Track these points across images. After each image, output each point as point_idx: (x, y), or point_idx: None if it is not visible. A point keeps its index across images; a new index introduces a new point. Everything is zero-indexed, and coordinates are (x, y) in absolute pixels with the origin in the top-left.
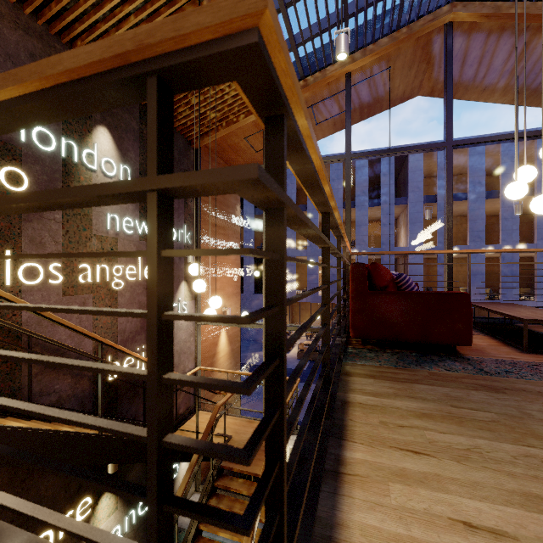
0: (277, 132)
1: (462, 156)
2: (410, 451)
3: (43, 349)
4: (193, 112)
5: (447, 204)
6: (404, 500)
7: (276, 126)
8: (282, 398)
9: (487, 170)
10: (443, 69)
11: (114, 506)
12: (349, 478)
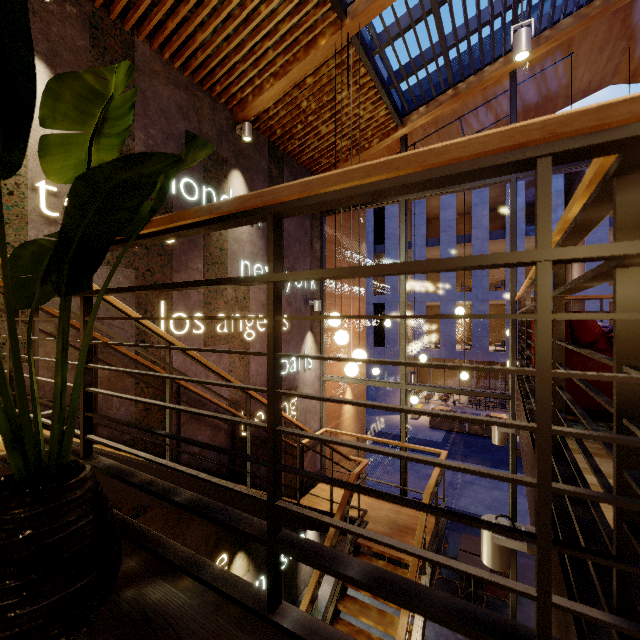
0: (633, 191)
1: None
2: None
3: (188, 400)
4: (321, 143)
5: None
6: None
7: (632, 185)
8: None
9: None
10: None
11: (246, 568)
12: None
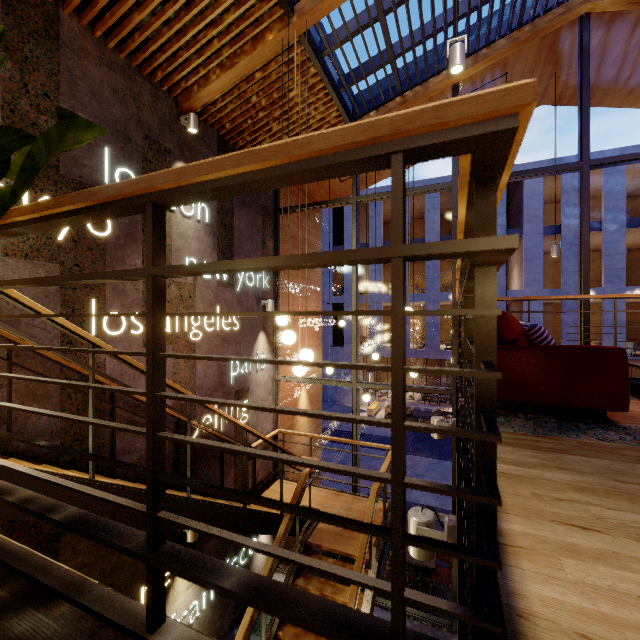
0: (489, 193)
1: (595, 175)
2: (576, 526)
3: (125, 405)
4: (273, 140)
5: (583, 238)
6: (582, 575)
7: (488, 187)
8: (494, 451)
9: (628, 191)
10: (575, 71)
11: None
12: (512, 549)
